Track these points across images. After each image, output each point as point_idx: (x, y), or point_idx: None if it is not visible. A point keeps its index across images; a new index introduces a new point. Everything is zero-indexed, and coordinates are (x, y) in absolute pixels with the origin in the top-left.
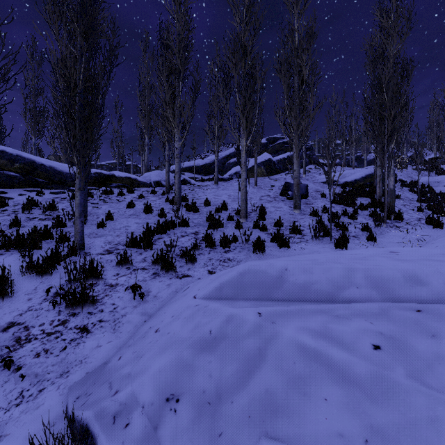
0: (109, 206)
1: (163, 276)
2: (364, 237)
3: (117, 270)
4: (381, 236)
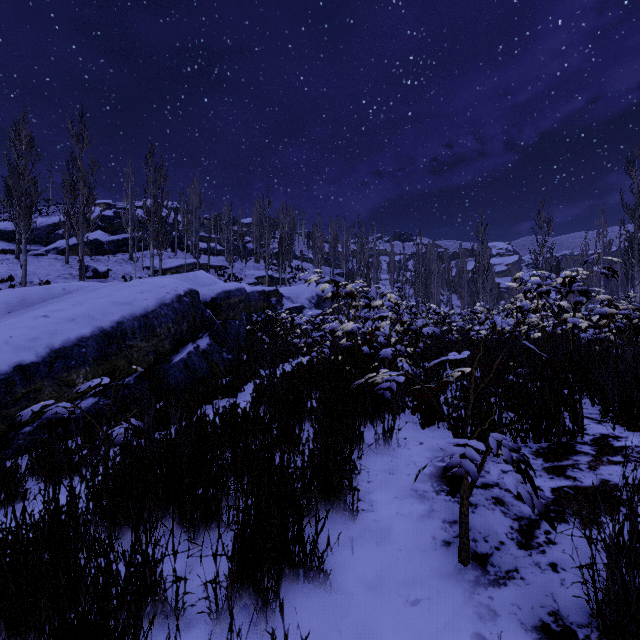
0: None
1: None
2: None
3: None
4: None
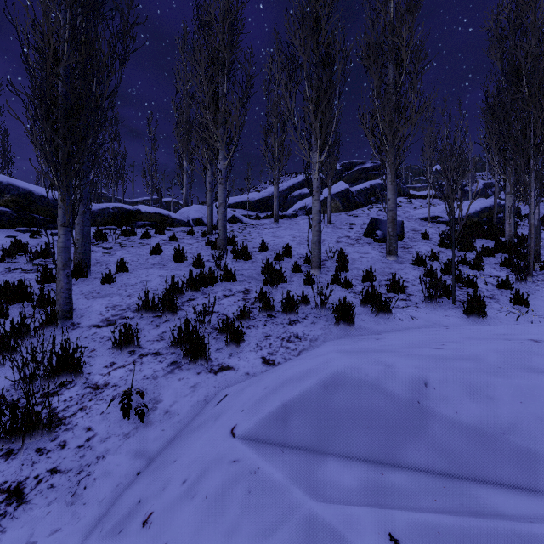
0: (126, 252)
1: (186, 368)
2: (505, 298)
3: (113, 357)
4: (531, 297)
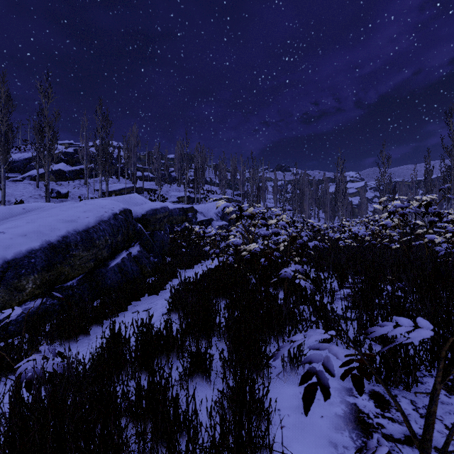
0: None
1: None
2: None
3: None
4: None
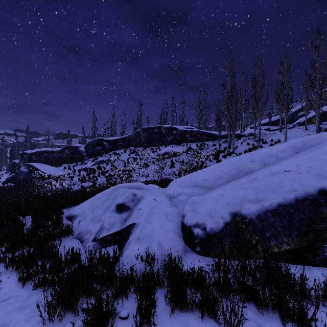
0: (234, 144)
1: None
2: None
3: None
4: None
